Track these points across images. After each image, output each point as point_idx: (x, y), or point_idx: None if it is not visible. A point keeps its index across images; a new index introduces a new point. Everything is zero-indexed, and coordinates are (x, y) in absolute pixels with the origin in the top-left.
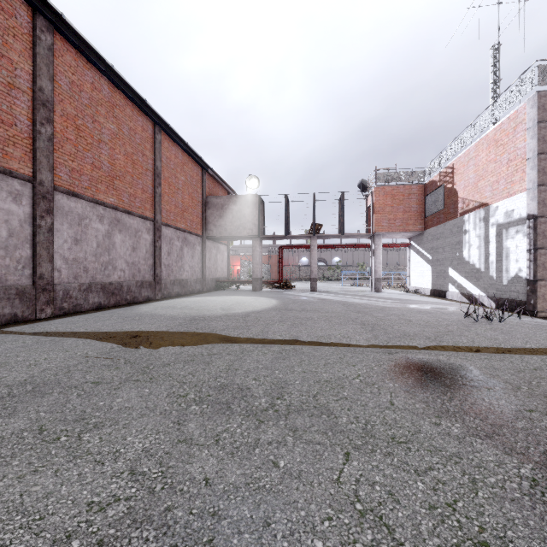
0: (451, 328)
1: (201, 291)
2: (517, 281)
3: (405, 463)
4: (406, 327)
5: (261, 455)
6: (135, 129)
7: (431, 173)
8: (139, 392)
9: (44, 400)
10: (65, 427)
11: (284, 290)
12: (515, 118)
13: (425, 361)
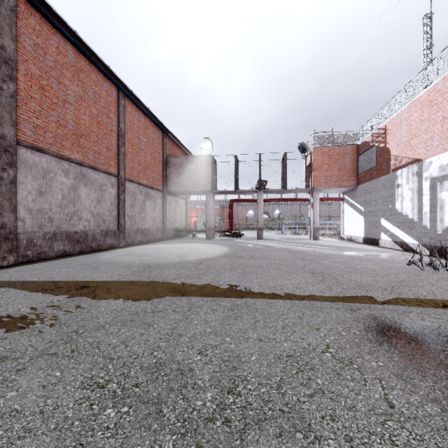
0: (402, 277)
1: (162, 239)
2: None
3: None
4: (356, 276)
5: None
6: (100, 93)
7: (363, 134)
8: (46, 378)
9: None
10: None
11: (234, 238)
12: None
13: (397, 322)
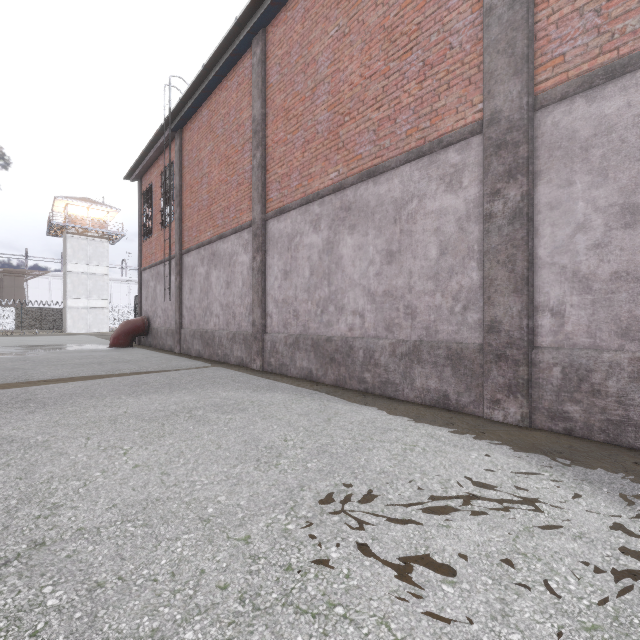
0: None
1: None
2: None
3: None
4: None
5: None
6: None
7: None
8: None
9: None
10: None
11: None
12: None
13: None
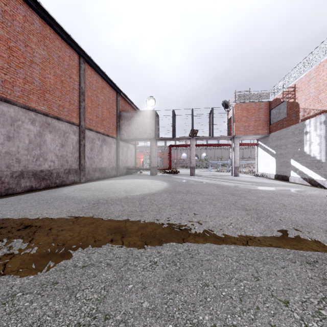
0: None
1: (116, 176)
2: None
3: None
4: (288, 214)
5: None
6: (63, 58)
7: (275, 93)
8: None
9: None
10: None
11: (172, 174)
12: None
13: None
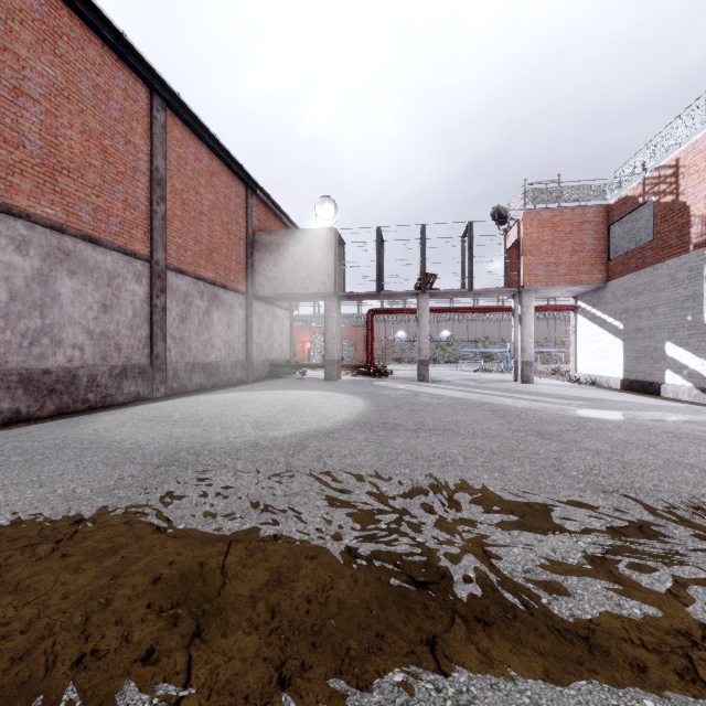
0: None
1: (244, 381)
2: None
3: None
4: None
5: None
6: (108, 91)
7: (622, 184)
8: None
9: None
10: None
11: (375, 378)
12: None
13: None
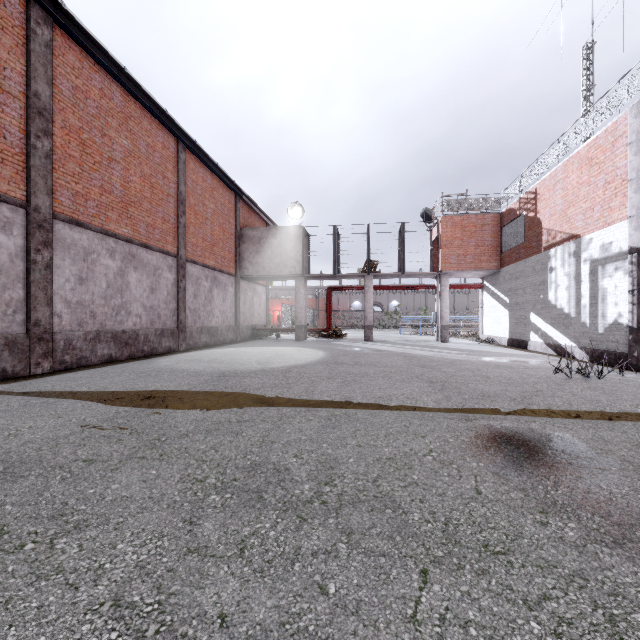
0: (540, 387)
1: (234, 341)
2: (616, 329)
3: (508, 588)
4: (484, 386)
5: (303, 575)
6: (154, 146)
7: (508, 199)
8: (143, 475)
9: (15, 486)
10: (35, 528)
11: (333, 339)
12: (614, 131)
13: (513, 430)
